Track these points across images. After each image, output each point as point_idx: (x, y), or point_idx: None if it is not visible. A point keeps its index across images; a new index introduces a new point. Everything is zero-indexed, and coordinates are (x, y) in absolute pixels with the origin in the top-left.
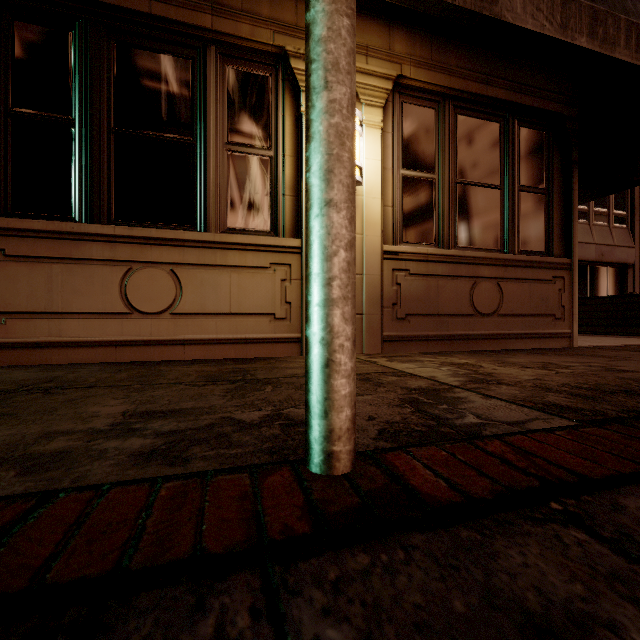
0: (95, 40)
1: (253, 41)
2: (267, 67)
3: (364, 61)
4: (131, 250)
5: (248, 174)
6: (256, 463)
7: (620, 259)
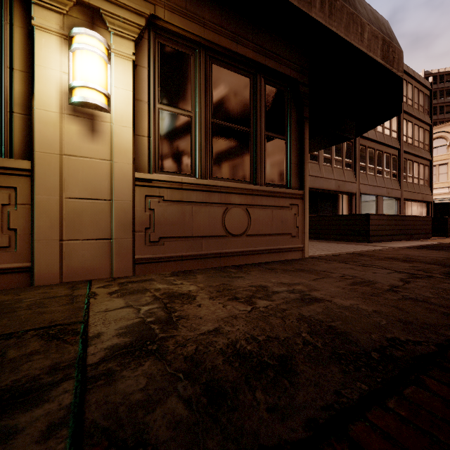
0: None
1: None
2: None
3: None
4: None
5: None
6: None
7: (348, 190)
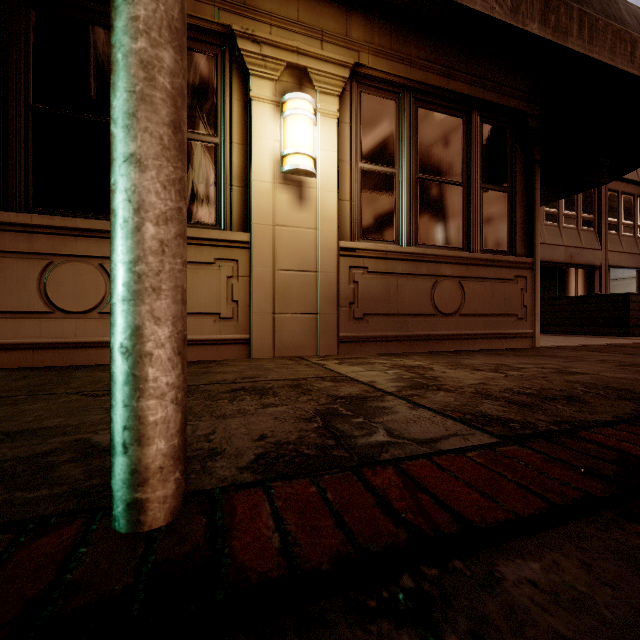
0: (10, 5)
1: (196, 18)
2: (212, 47)
3: (319, 46)
4: (52, 242)
5: (191, 162)
6: (46, 514)
7: (588, 261)
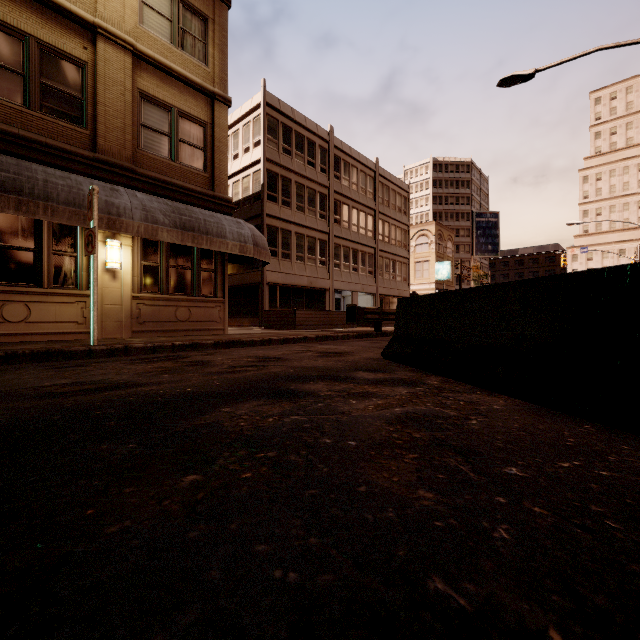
0: None
1: None
2: None
3: None
4: (5, 296)
5: (64, 263)
6: (82, 345)
7: (321, 286)
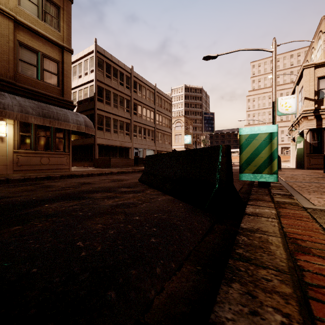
0: None
1: None
2: None
3: None
4: None
5: None
6: None
7: (127, 146)
